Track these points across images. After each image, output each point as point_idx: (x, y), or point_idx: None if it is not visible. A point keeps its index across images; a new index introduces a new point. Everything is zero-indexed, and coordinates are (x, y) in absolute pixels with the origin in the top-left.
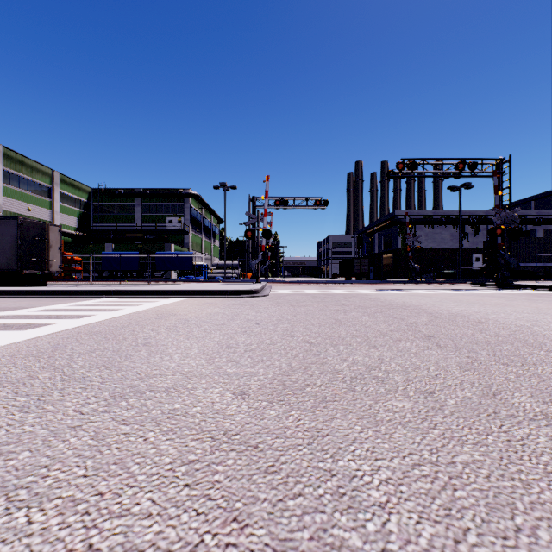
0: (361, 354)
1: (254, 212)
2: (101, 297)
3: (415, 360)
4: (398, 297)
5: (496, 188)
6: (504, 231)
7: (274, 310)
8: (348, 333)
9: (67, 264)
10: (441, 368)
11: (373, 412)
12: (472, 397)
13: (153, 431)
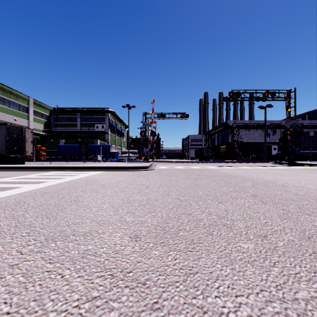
0: (214, 207)
1: (145, 121)
2: (55, 170)
3: (249, 212)
4: (230, 170)
5: (287, 107)
6: (292, 132)
7: (157, 178)
8: (204, 193)
9: (37, 151)
10: (267, 218)
11: (227, 252)
12: (294, 239)
13: (69, 269)
